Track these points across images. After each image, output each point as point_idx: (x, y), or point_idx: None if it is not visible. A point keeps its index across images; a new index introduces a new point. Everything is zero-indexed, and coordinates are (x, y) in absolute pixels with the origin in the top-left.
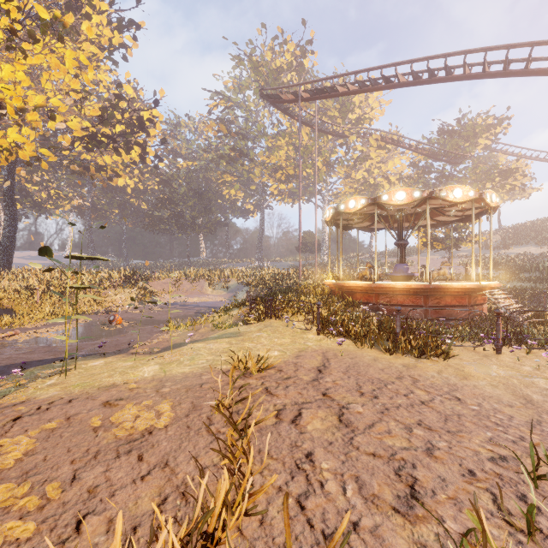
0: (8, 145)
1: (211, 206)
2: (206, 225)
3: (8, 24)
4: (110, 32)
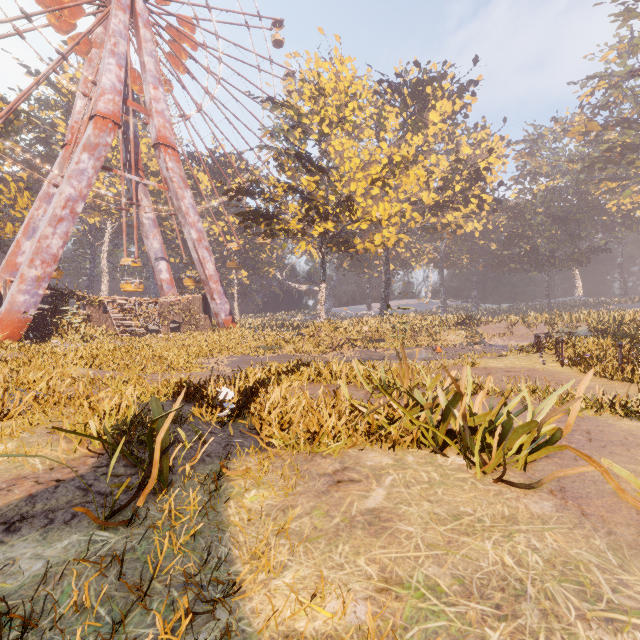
0: (383, 240)
1: (580, 231)
2: (571, 256)
3: (382, 178)
4: (450, 107)
